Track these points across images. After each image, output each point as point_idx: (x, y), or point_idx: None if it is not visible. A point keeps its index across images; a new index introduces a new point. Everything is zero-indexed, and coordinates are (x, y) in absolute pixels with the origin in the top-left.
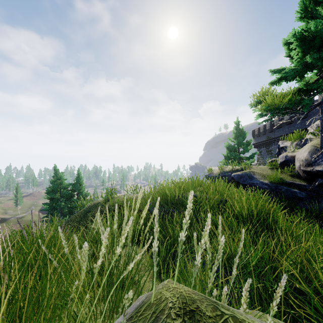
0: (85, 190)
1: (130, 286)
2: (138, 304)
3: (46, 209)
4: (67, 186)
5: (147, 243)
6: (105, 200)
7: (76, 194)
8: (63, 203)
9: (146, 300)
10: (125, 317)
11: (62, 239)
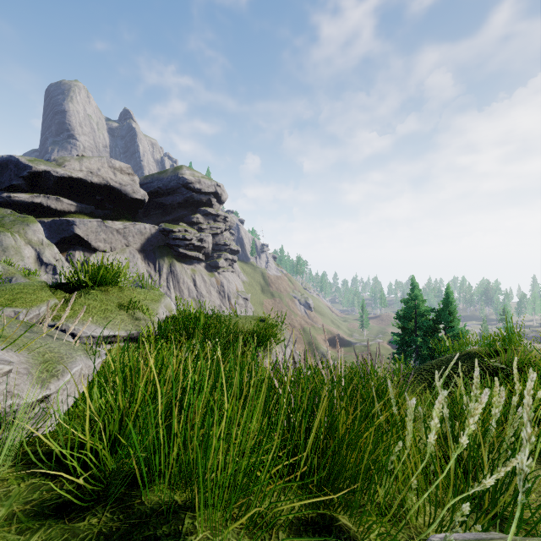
0: (458, 324)
1: (519, 535)
2: (482, 536)
3: (395, 342)
4: (427, 312)
5: (523, 450)
6: (490, 350)
7: (443, 328)
8: (420, 339)
9: (498, 540)
10: (456, 537)
11: (390, 386)
